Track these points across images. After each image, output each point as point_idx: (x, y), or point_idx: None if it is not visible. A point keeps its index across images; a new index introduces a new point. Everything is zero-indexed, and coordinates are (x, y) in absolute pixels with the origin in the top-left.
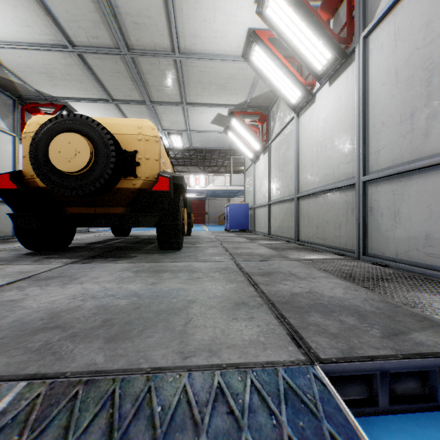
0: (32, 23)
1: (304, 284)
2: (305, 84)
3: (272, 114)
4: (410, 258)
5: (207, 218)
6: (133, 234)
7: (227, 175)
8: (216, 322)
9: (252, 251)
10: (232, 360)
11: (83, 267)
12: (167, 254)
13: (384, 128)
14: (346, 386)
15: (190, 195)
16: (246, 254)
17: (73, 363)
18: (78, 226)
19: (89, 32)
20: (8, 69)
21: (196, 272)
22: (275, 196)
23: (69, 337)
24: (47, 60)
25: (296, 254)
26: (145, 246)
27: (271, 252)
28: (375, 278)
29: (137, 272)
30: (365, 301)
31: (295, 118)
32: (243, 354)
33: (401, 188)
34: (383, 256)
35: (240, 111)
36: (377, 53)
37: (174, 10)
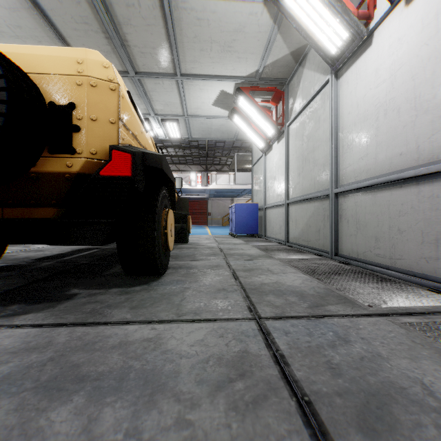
0: None
1: None
2: (357, 16)
3: (291, 88)
4: None
5: (210, 219)
6: None
7: (231, 173)
8: None
9: (279, 281)
10: None
11: None
12: (132, 290)
13: None
14: None
15: (191, 195)
16: (271, 288)
17: None
18: None
19: None
20: None
21: (159, 395)
22: (295, 193)
23: None
24: None
25: (359, 289)
26: (113, 265)
27: (311, 284)
28: None
29: None
30: None
31: (332, 80)
32: None
33: None
34: None
35: (250, 85)
36: None
37: None
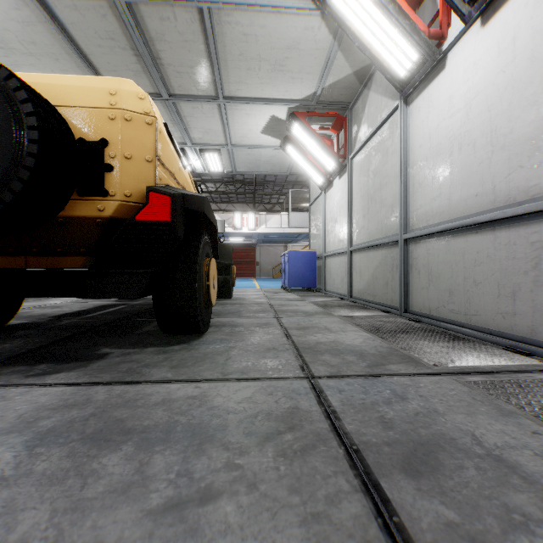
0: None
1: None
2: (428, 36)
3: (355, 114)
4: None
5: (258, 270)
6: None
7: (284, 214)
8: None
9: (337, 340)
10: None
11: None
12: (171, 349)
13: None
14: None
15: (235, 240)
16: (327, 347)
17: None
18: None
19: None
20: None
21: (208, 444)
22: (360, 238)
23: None
24: None
25: (427, 348)
26: (146, 323)
27: (374, 343)
28: None
29: (41, 443)
30: None
31: (402, 107)
32: None
33: None
34: None
35: (306, 110)
36: None
37: None
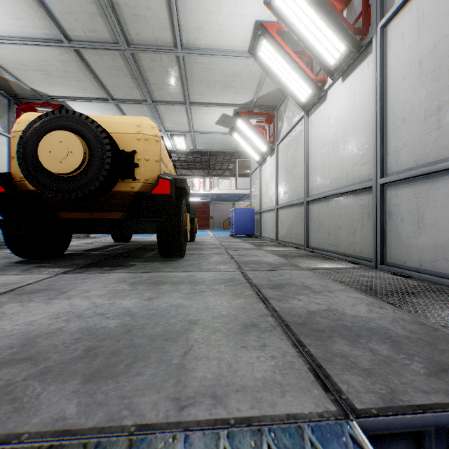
0: (25, 16)
1: (321, 300)
2: (316, 81)
3: (280, 114)
4: (436, 268)
5: (211, 223)
6: (134, 239)
7: (233, 179)
8: (222, 352)
9: (260, 259)
10: (241, 412)
11: (75, 277)
12: (168, 263)
13: (405, 126)
14: (388, 443)
15: (194, 199)
16: (253, 262)
17: (35, 416)
18: (71, 232)
19: (86, 26)
20: (2, 66)
21: (199, 284)
22: (283, 200)
23: (39, 374)
24: (42, 56)
25: (307, 262)
26: (145, 253)
27: (280, 260)
28: (399, 291)
29: (134, 284)
30: (395, 322)
31: (305, 117)
32: (256, 402)
33: (425, 190)
34: (404, 265)
35: (246, 110)
36: (396, 44)
37: (176, 1)
